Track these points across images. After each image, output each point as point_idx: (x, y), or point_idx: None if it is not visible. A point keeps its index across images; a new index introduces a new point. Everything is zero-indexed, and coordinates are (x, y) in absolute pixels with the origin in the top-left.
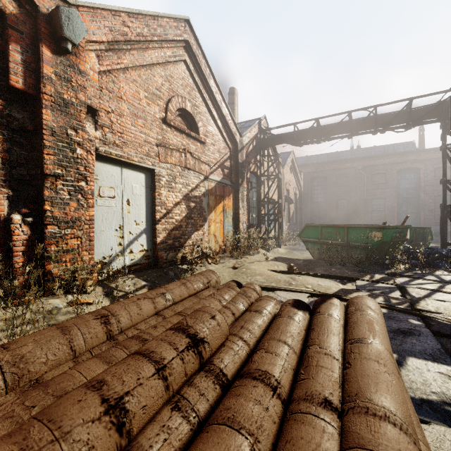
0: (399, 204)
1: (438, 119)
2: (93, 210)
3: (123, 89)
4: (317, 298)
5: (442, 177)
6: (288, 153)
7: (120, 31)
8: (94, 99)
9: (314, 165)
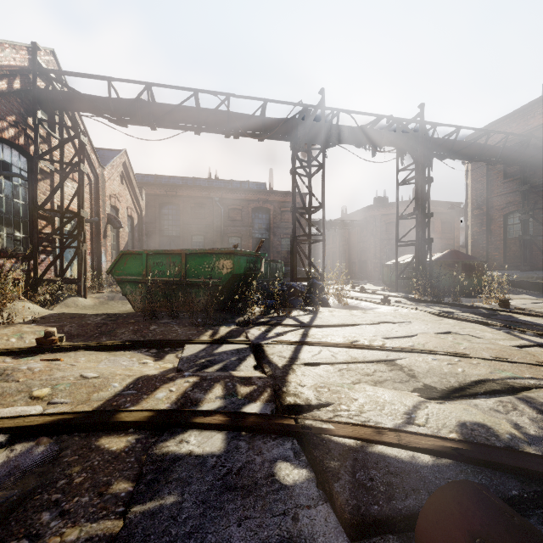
0: (253, 245)
1: (289, 137)
2: None
3: None
4: (27, 445)
5: (292, 204)
6: (117, 152)
7: None
8: None
9: (164, 186)
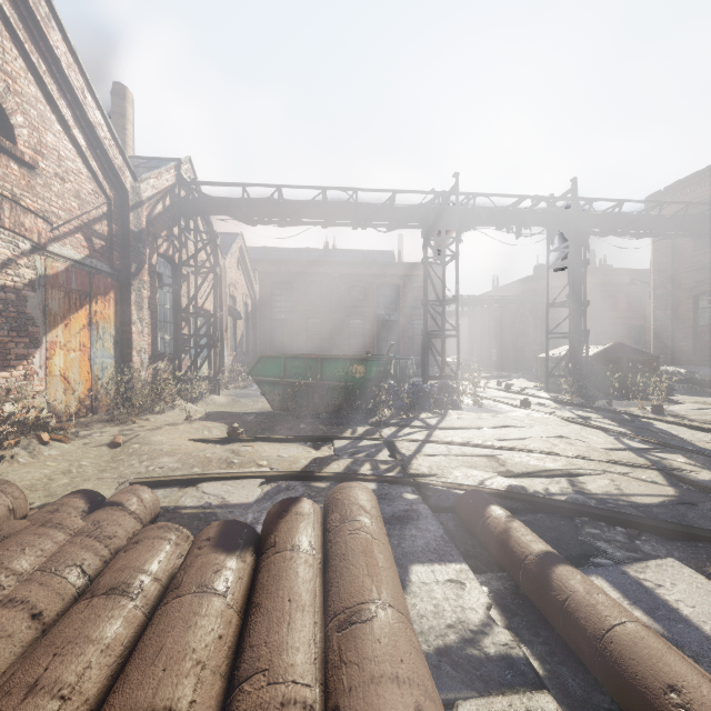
0: (379, 329)
1: (420, 225)
2: None
3: None
4: (277, 483)
5: (424, 297)
6: (234, 236)
7: None
8: None
9: (276, 262)
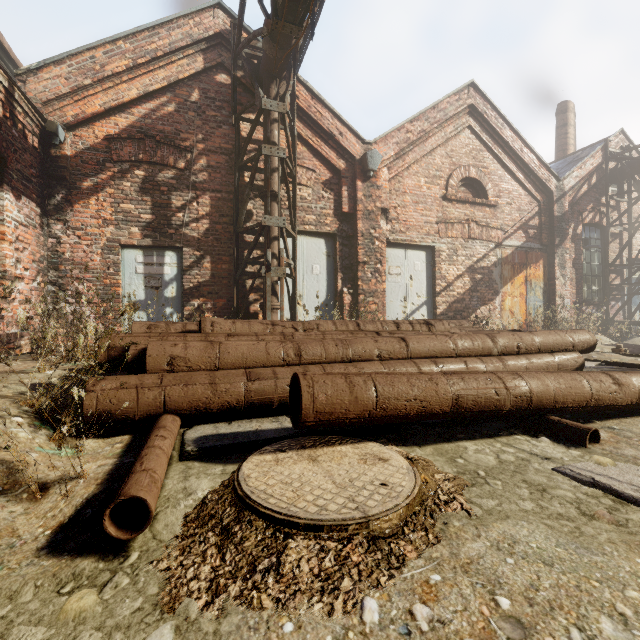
0: None
1: None
2: (385, 284)
3: (407, 185)
4: (611, 366)
5: None
6: None
7: (404, 140)
8: (386, 201)
9: None
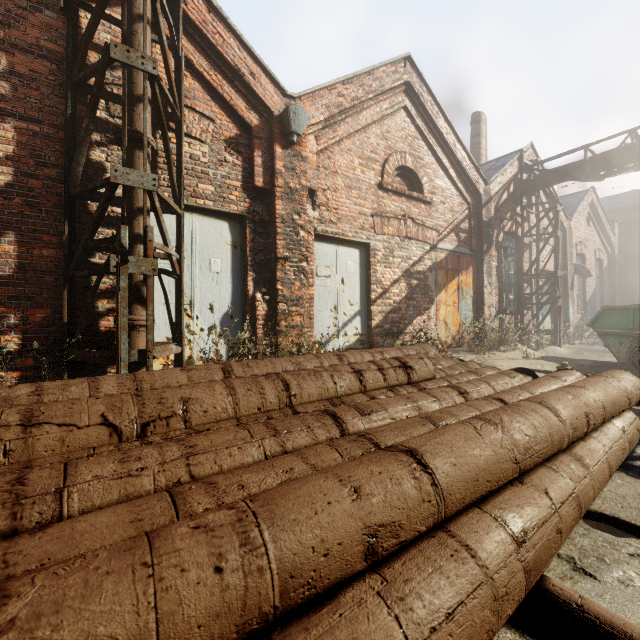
0: None
1: None
2: (312, 289)
3: (338, 163)
4: None
5: None
6: (582, 194)
7: (335, 104)
8: (313, 180)
9: None
